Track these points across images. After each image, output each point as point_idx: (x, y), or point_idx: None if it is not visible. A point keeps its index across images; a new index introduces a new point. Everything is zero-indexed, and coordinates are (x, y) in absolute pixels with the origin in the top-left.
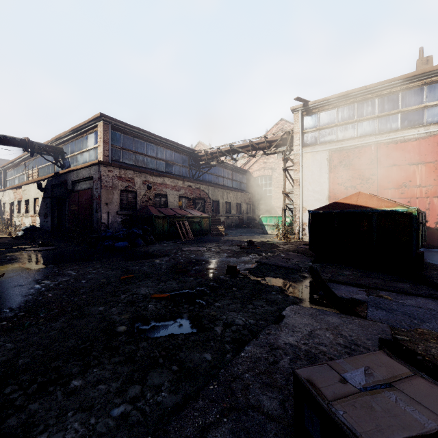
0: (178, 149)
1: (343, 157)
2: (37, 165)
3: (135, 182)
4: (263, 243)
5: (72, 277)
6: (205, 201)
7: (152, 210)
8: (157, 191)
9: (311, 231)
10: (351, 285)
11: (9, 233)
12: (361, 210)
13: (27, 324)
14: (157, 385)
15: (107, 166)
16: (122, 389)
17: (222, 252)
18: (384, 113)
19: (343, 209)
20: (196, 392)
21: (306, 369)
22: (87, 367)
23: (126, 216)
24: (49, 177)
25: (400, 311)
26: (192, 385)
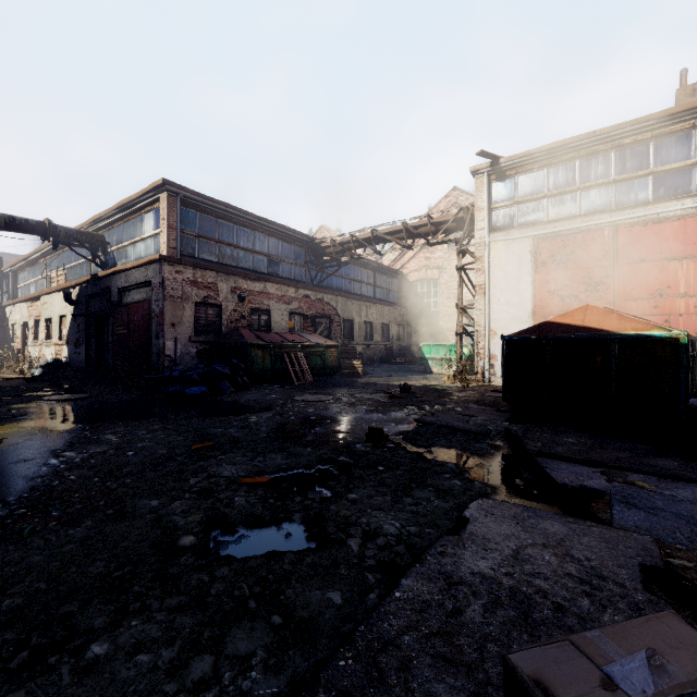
0: (288, 237)
1: (556, 247)
2: (65, 264)
3: (219, 290)
4: (426, 388)
5: (112, 446)
6: (332, 320)
7: (247, 335)
8: (254, 304)
9: (505, 370)
10: (577, 462)
11: (20, 371)
12: (590, 335)
13: (28, 530)
14: (244, 655)
15: (173, 264)
16: (180, 661)
17: (358, 403)
18: (625, 175)
19: (560, 333)
20: (313, 671)
21: (529, 653)
22: (121, 617)
23: (205, 345)
24: (83, 282)
25: (670, 511)
26: (307, 656)
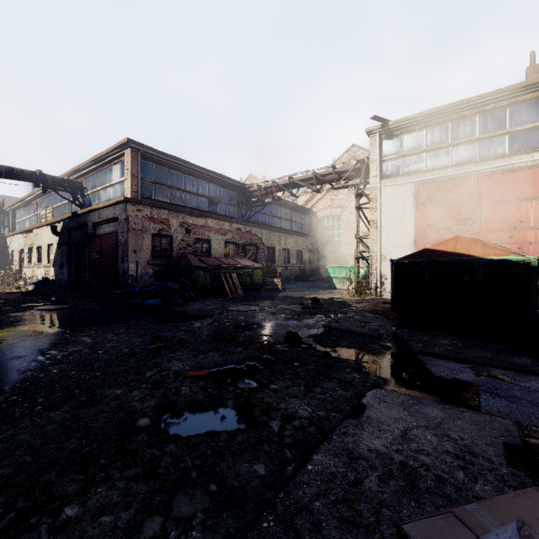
0: (224, 183)
1: (433, 191)
2: (52, 204)
3: (171, 224)
4: (331, 300)
5: (86, 346)
6: (258, 248)
7: (192, 259)
8: (197, 235)
9: (394, 287)
10: (451, 360)
11: (17, 287)
12: (460, 259)
13: (19, 413)
14: (186, 517)
15: (135, 204)
16: (136, 522)
17: (278, 312)
18: (487, 134)
19: (436, 257)
20: (242, 530)
21: (419, 524)
22: (89, 484)
23: (160, 267)
24: (66, 218)
25: (526, 399)
26: (237, 518)
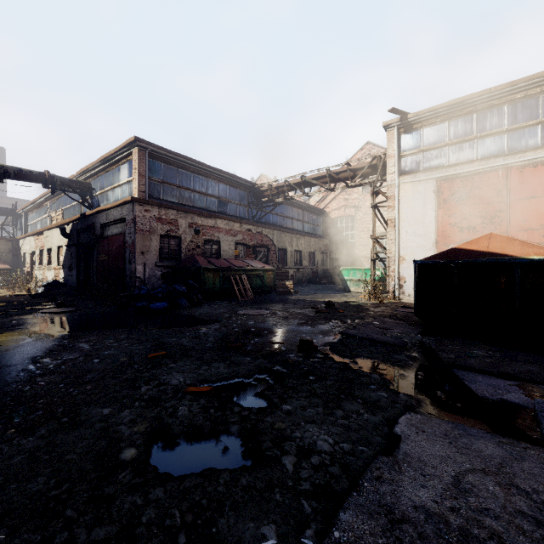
0: (234, 183)
1: (456, 187)
2: (62, 206)
3: (179, 225)
4: (346, 304)
5: (82, 353)
6: (269, 249)
7: (201, 261)
8: (207, 236)
9: (417, 290)
10: (492, 375)
11: (28, 289)
12: (495, 259)
13: None
14: None
15: (143, 205)
16: None
17: (291, 317)
18: (516, 125)
19: (466, 257)
20: None
21: None
22: None
23: (168, 269)
24: (75, 220)
25: None
26: None
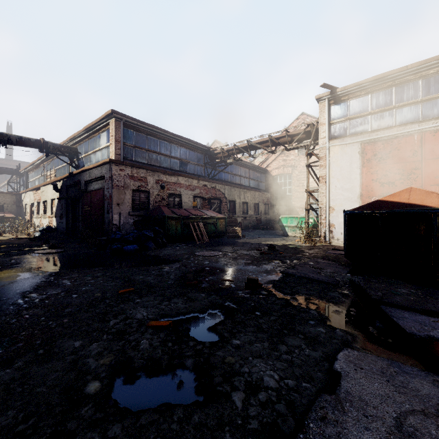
0: (192, 147)
1: (378, 149)
2: (55, 167)
3: (148, 181)
4: (285, 247)
5: (64, 289)
6: (221, 201)
7: (165, 211)
8: (170, 190)
9: (347, 235)
10: (416, 311)
11: (28, 233)
12: (415, 210)
13: None
14: None
15: (118, 165)
16: None
17: (239, 257)
18: (430, 96)
19: (390, 208)
20: None
21: None
22: None
23: (139, 217)
24: (64, 178)
25: None
26: None
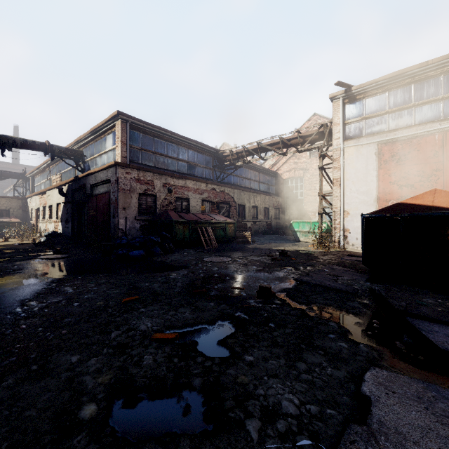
0: (201, 149)
1: (396, 149)
2: (61, 170)
3: (155, 185)
4: (298, 253)
5: (65, 297)
6: (230, 205)
7: (173, 215)
8: (178, 194)
9: (365, 241)
10: (447, 324)
11: (33, 238)
12: (441, 213)
13: None
14: None
15: (124, 168)
16: None
17: (249, 264)
18: None
19: (412, 211)
20: None
21: None
22: None
23: (145, 222)
24: (70, 182)
25: None
26: None
